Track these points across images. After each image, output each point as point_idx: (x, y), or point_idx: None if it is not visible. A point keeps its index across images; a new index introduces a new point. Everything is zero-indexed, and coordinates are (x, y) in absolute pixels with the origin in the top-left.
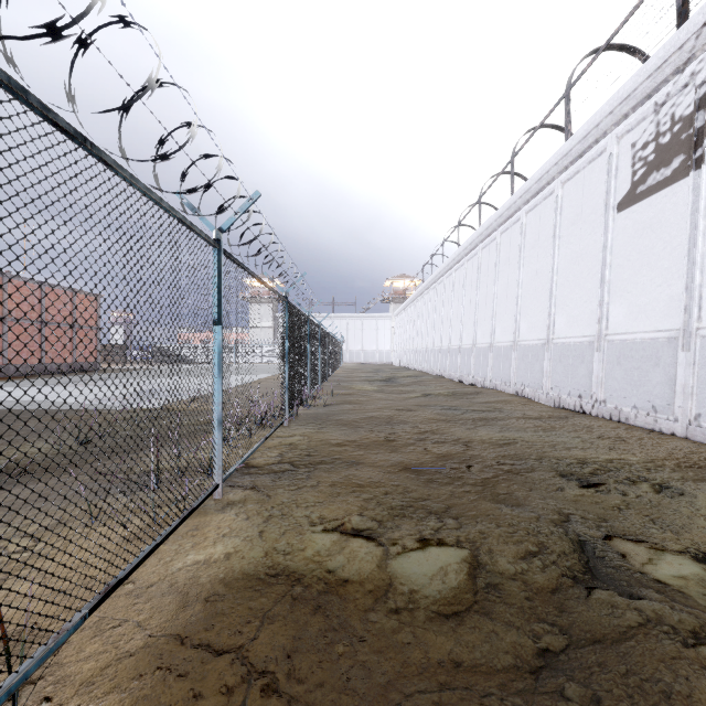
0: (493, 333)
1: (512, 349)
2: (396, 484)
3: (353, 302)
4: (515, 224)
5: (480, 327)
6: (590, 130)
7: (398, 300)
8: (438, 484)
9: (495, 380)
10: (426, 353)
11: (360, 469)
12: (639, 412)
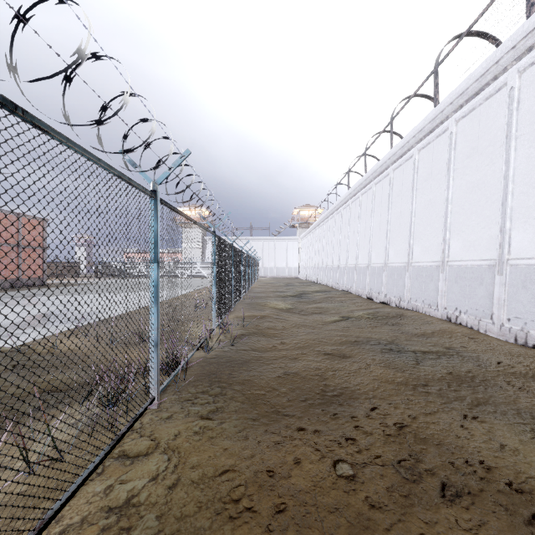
0: (411, 252)
1: (439, 269)
2: None
3: (267, 227)
4: (440, 136)
5: (393, 246)
6: None
7: (304, 225)
8: None
9: (415, 301)
10: (331, 270)
11: None
12: None
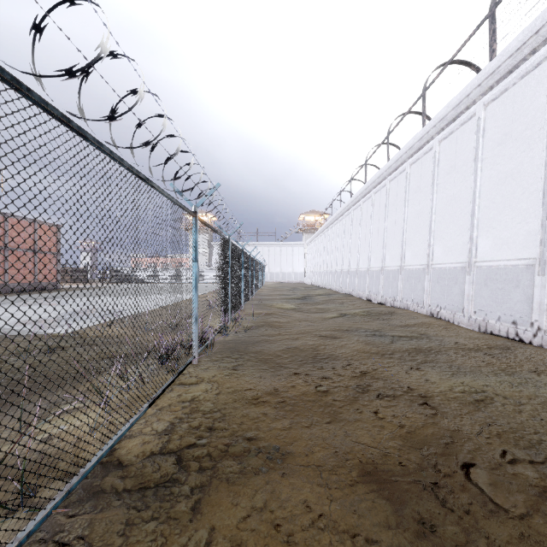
0: (403, 257)
1: (425, 271)
2: (361, 544)
3: (273, 233)
4: (427, 154)
5: (389, 251)
6: (527, 40)
7: (310, 231)
8: (441, 541)
9: (406, 300)
10: (335, 274)
11: (287, 477)
12: None
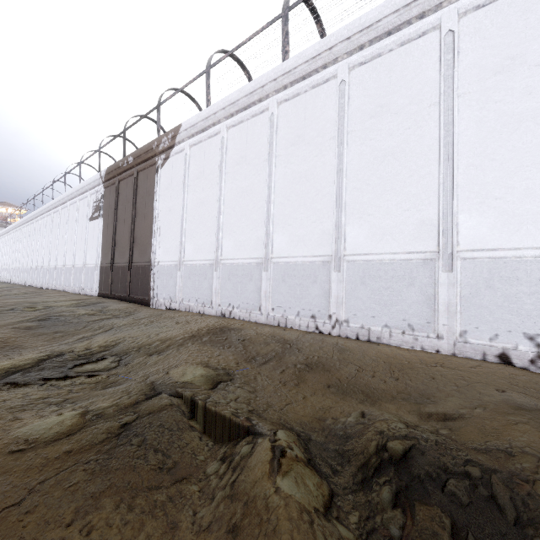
0: (57, 260)
1: (63, 269)
2: None
3: None
4: (67, 207)
5: (52, 256)
6: (83, 187)
7: (0, 224)
8: None
9: (57, 285)
10: (22, 271)
11: None
12: (90, 290)
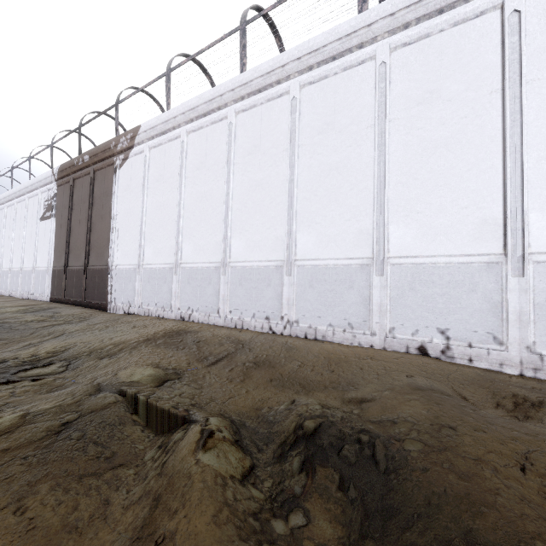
0: (2, 263)
1: (9, 272)
2: None
3: None
4: (14, 205)
5: None
6: (33, 184)
7: None
8: None
9: (2, 289)
10: None
11: None
12: (40, 295)
